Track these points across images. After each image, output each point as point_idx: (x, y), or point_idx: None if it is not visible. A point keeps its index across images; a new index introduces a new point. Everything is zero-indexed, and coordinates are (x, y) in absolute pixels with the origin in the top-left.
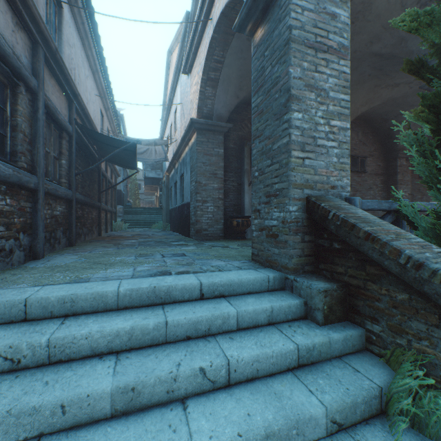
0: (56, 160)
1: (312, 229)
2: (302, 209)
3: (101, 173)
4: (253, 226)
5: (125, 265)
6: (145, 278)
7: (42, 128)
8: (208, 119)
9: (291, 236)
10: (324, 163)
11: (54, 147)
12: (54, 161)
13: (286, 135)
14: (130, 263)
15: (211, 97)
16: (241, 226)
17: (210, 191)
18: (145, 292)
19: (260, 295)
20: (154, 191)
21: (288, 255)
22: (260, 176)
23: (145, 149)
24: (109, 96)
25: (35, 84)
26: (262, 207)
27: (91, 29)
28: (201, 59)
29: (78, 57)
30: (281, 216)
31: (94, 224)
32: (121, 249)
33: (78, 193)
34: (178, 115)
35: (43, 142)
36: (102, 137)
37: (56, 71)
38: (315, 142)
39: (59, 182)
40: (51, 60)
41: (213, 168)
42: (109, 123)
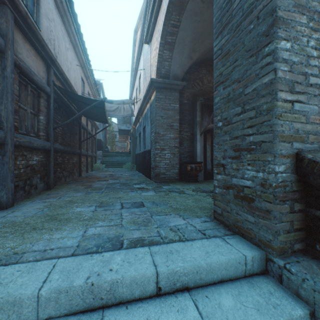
0: (34, 116)
1: (303, 195)
2: (291, 168)
3: (81, 127)
4: (215, 181)
5: (77, 224)
6: (89, 255)
7: (10, 85)
8: (165, 79)
9: (277, 204)
10: (317, 108)
11: (32, 105)
12: (31, 117)
13: (268, 72)
14: (85, 220)
15: (168, 59)
16: (194, 171)
17: (167, 140)
18: (77, 292)
19: (238, 289)
20: (126, 139)
21: (272, 231)
22: (224, 126)
23: (115, 107)
24: (88, 66)
25: (1, 43)
26: (228, 161)
27: (68, 8)
28: (159, 26)
29: (58, 31)
30: (259, 176)
31: (75, 167)
32: (88, 195)
33: (57, 144)
34: (141, 79)
35: (12, 99)
36: (76, 96)
37: (29, 36)
38: (307, 80)
39: (37, 135)
40: (23, 25)
41: (170, 121)
42: (90, 89)
